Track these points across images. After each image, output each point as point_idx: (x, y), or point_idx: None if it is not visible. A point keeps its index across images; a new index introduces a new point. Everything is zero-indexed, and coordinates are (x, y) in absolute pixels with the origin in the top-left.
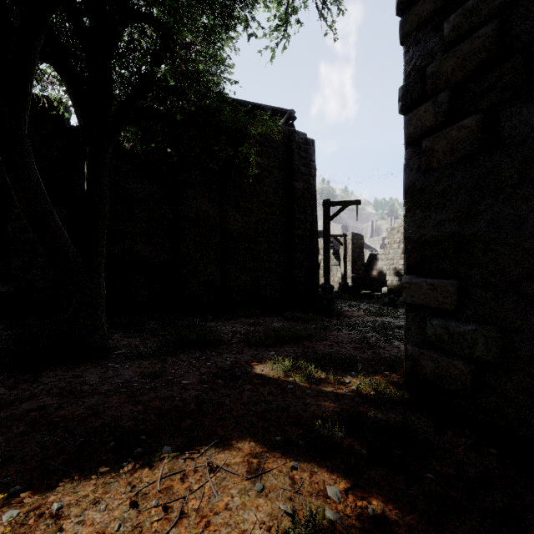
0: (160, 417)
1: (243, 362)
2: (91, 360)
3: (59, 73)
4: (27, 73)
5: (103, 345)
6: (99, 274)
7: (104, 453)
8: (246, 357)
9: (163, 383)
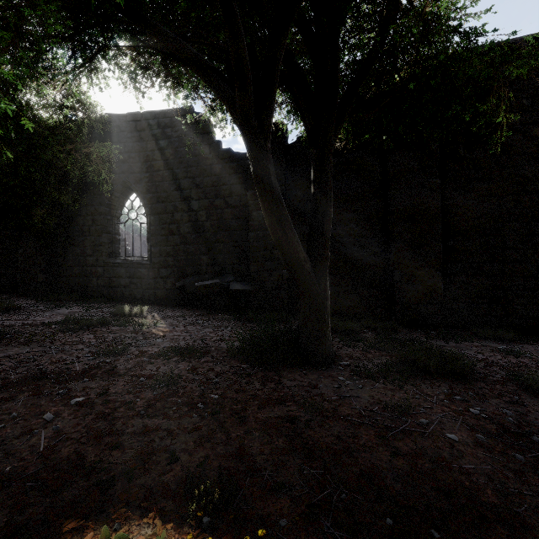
0: (441, 496)
1: (537, 424)
2: (319, 368)
3: (289, 88)
4: (271, 90)
5: (329, 353)
6: (325, 278)
7: (383, 535)
8: (537, 415)
9: (417, 427)
